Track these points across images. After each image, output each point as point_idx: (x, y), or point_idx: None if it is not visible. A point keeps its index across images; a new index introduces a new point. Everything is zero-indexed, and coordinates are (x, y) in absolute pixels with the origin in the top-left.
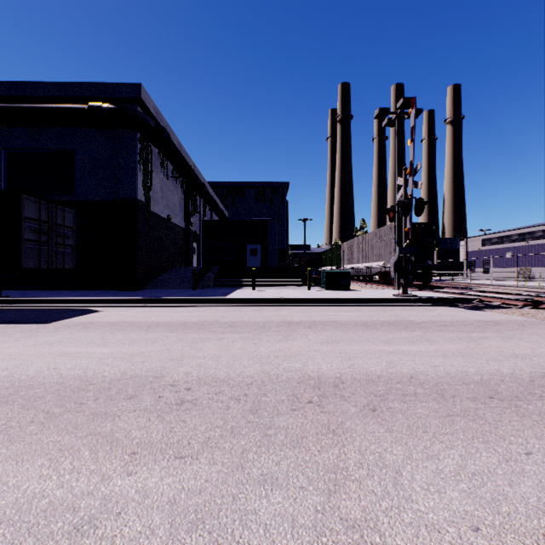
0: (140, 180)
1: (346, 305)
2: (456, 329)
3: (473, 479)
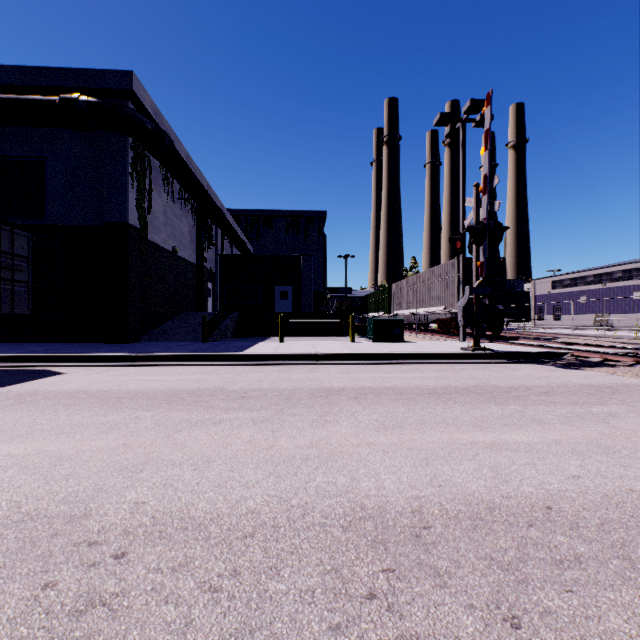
0: (133, 200)
1: (402, 362)
2: (566, 400)
3: None
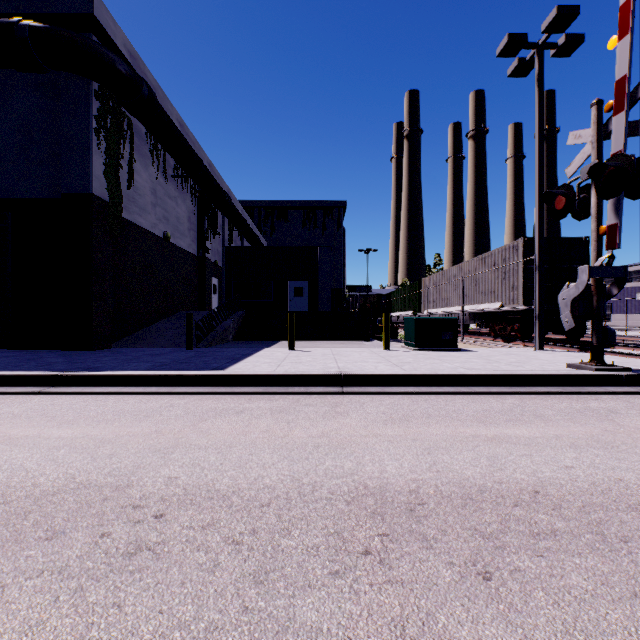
0: (101, 164)
1: (484, 391)
2: None
3: None
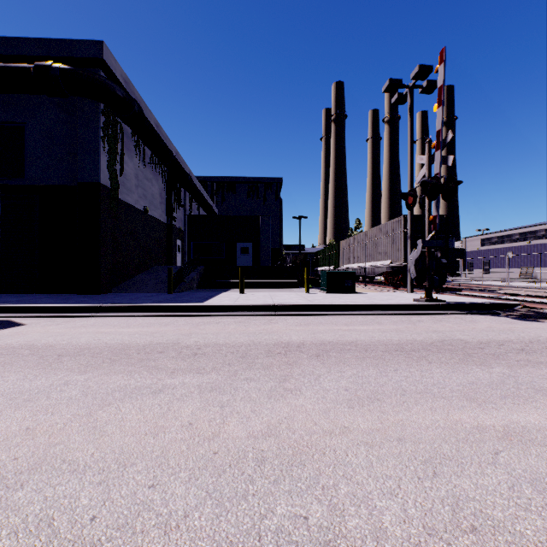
0: (105, 161)
1: (357, 313)
2: None
3: None
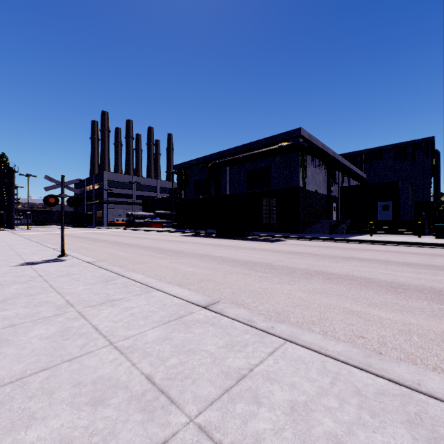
0: (300, 176)
1: (429, 247)
2: None
3: (365, 264)
